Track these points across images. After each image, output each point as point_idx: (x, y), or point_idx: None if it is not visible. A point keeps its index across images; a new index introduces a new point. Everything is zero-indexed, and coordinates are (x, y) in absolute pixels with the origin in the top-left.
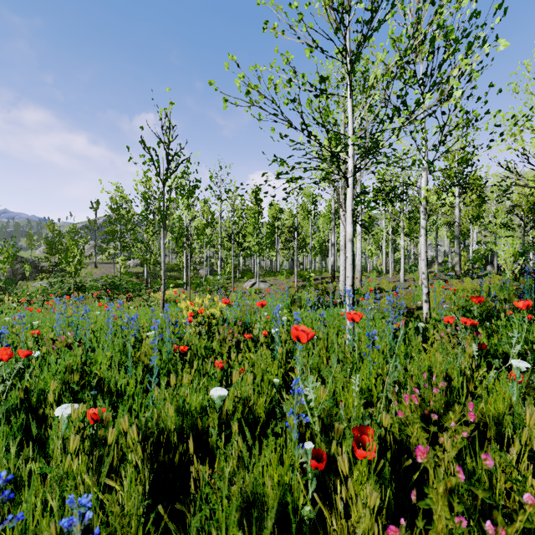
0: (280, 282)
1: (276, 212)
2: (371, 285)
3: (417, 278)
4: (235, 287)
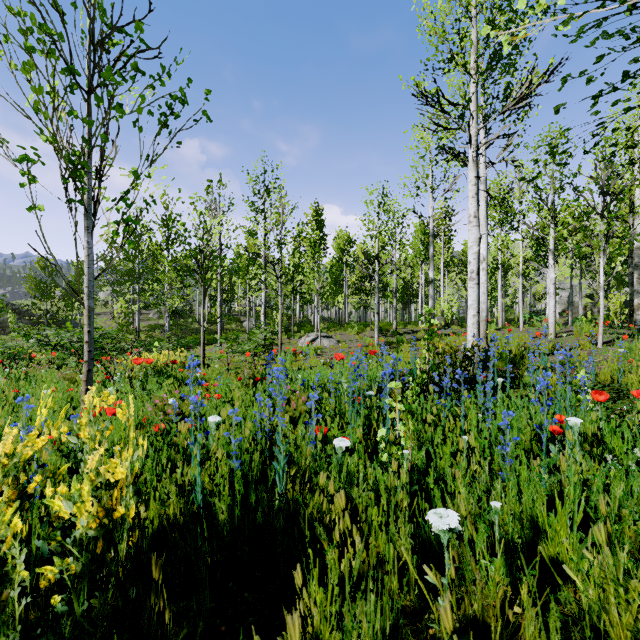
0: (351, 338)
1: (344, 243)
2: (511, 343)
3: (578, 332)
4: (287, 344)
